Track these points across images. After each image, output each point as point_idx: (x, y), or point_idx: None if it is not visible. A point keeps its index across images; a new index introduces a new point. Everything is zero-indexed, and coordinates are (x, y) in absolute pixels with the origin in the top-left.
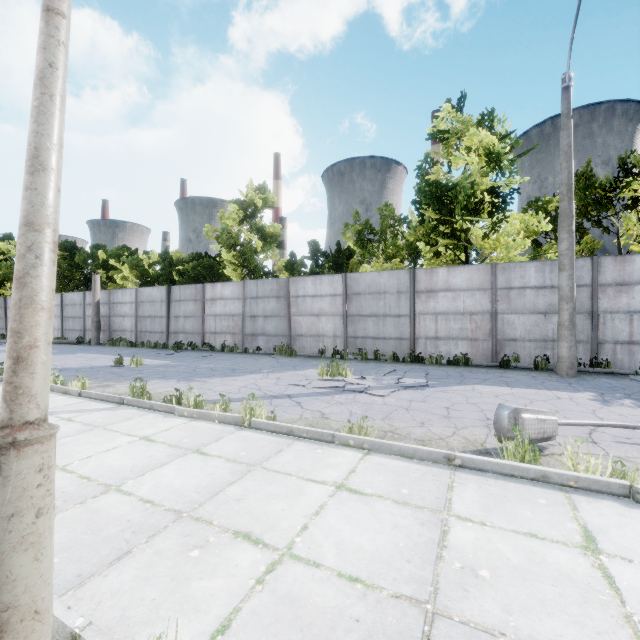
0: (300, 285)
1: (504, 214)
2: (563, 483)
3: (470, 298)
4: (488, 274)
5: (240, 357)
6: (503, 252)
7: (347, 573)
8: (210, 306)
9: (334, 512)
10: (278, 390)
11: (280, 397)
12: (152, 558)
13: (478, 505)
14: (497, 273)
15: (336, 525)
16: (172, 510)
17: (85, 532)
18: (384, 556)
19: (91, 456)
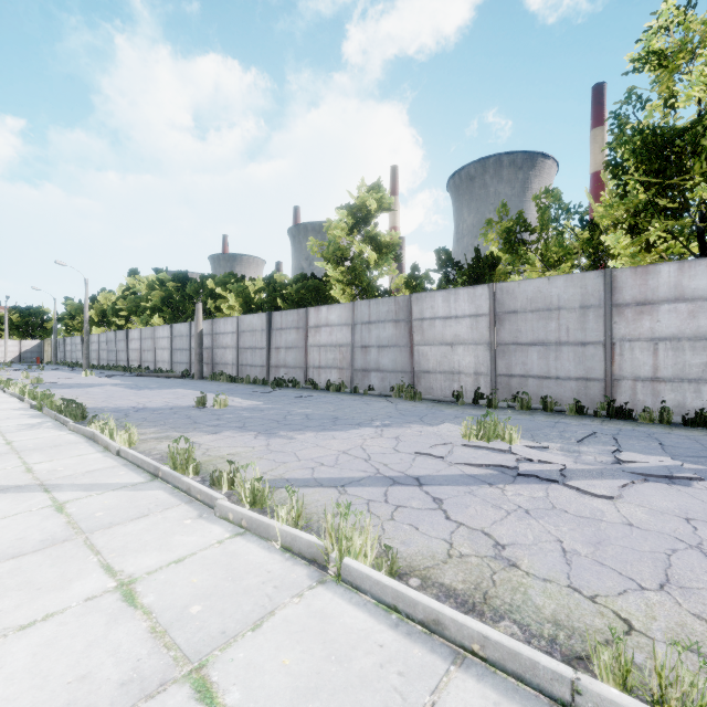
0: (426, 303)
1: None
2: None
3: None
4: None
5: (347, 399)
6: None
7: None
8: (314, 335)
9: None
10: (398, 464)
11: (402, 482)
12: None
13: None
14: None
15: None
16: None
17: None
18: None
19: None
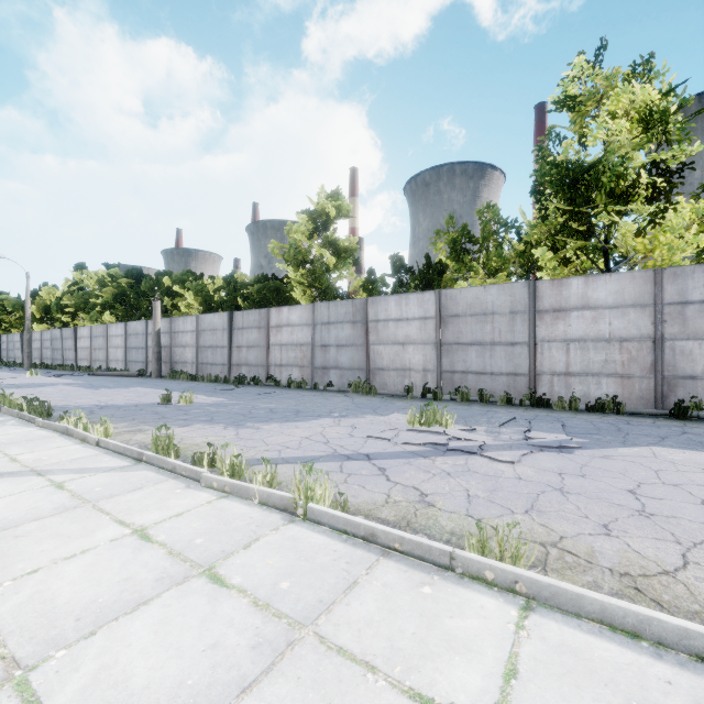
0: (381, 306)
1: (669, 200)
2: None
3: (620, 318)
4: (649, 284)
5: (308, 395)
6: (664, 255)
7: None
8: (275, 334)
9: None
10: (352, 445)
11: (355, 458)
12: None
13: None
14: (664, 282)
15: None
16: None
17: None
18: None
19: (38, 569)
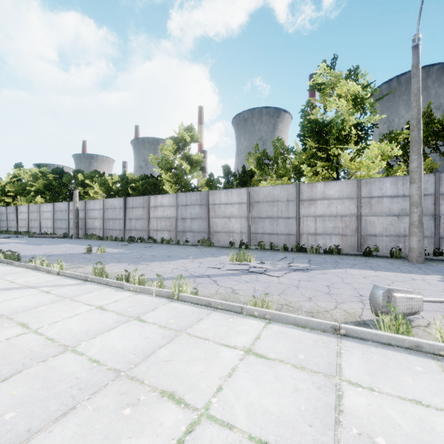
0: (216, 196)
1: (366, 143)
2: (434, 352)
3: (341, 204)
4: (354, 187)
5: (174, 247)
6: (365, 171)
7: (257, 436)
8: (153, 211)
9: (244, 374)
10: (200, 271)
11: (201, 277)
12: (91, 415)
13: (364, 371)
14: (361, 186)
15: (246, 387)
16: (113, 369)
17: (41, 388)
18: (288, 419)
19: (58, 321)
